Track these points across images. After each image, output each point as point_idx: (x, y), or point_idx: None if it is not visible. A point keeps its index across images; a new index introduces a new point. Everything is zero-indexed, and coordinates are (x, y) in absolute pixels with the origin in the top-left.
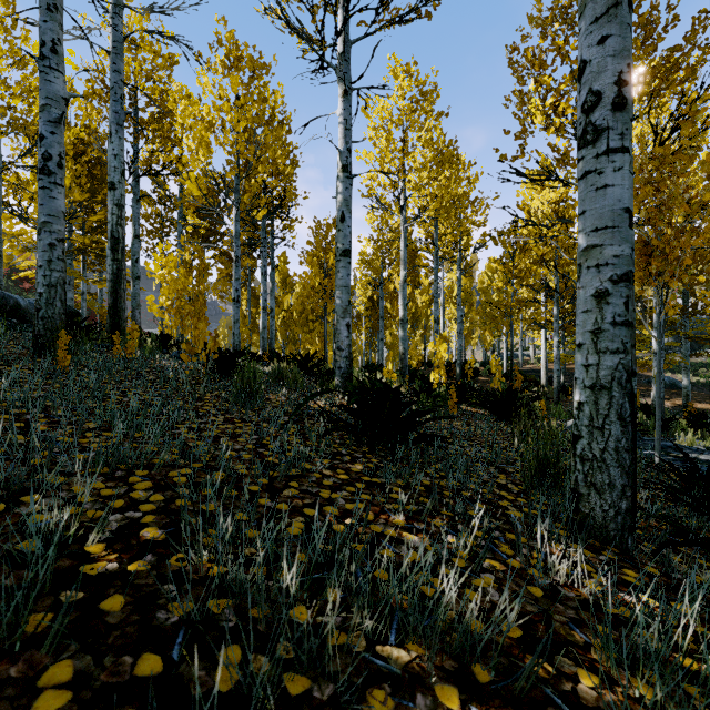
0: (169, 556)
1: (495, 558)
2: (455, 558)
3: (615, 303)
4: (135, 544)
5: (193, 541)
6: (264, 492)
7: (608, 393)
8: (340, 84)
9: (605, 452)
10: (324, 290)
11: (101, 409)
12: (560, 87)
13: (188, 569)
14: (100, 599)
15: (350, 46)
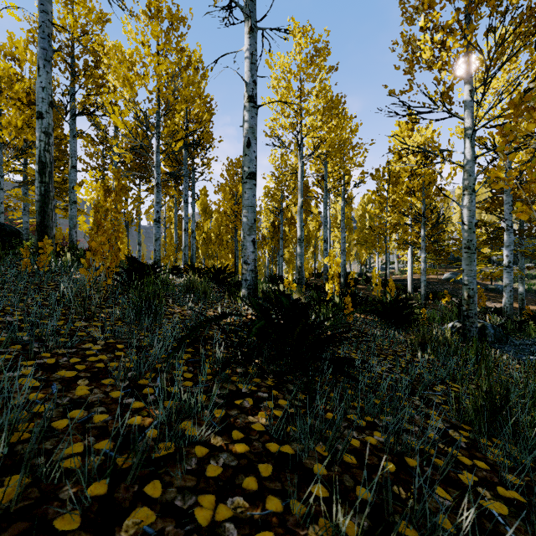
0: None
1: None
2: None
3: None
4: None
5: None
6: (84, 529)
7: None
8: (246, 22)
9: None
10: (235, 214)
11: None
12: (449, 21)
13: None
14: None
15: None
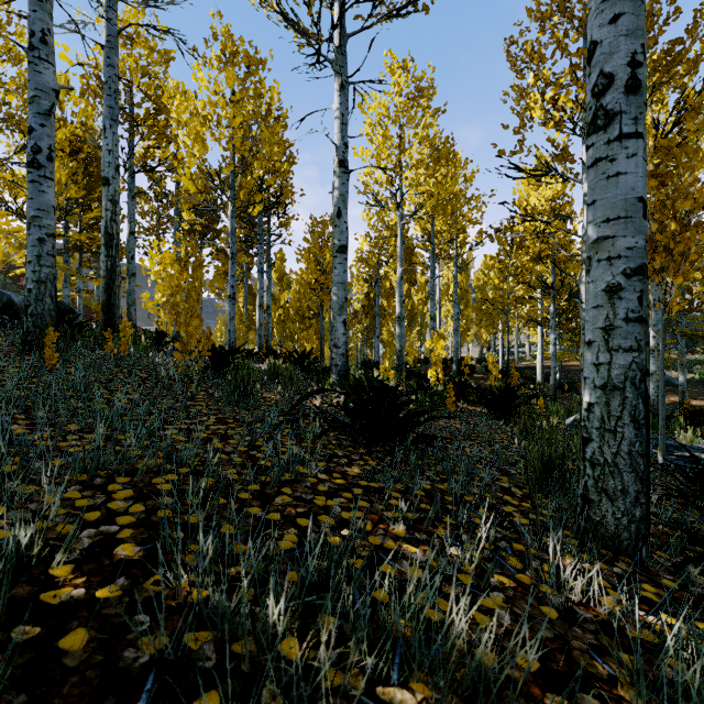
0: (144, 578)
1: (503, 573)
2: (460, 574)
3: (628, 298)
4: (108, 564)
5: (171, 563)
6: (255, 499)
7: (621, 393)
8: (336, 78)
9: (617, 456)
10: (320, 287)
11: (85, 410)
12: (560, 80)
13: (164, 594)
14: (59, 635)
15: (346, 39)
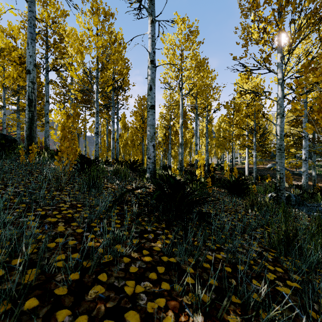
0: None
1: None
2: None
3: None
4: None
5: None
6: (69, 294)
7: None
8: (149, 17)
9: None
10: (142, 129)
11: None
12: (268, 17)
13: None
14: None
15: None
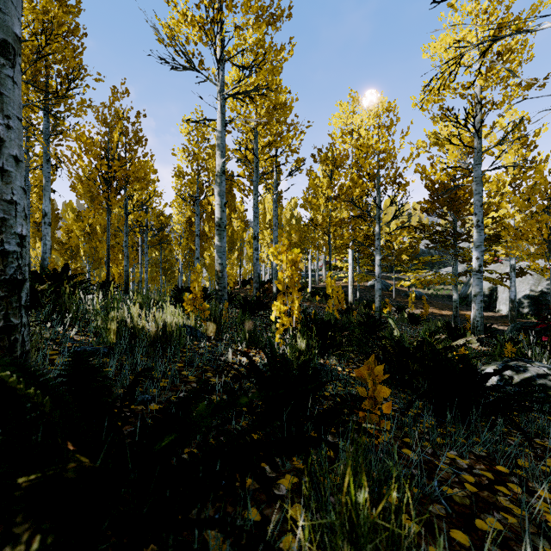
0: None
1: None
2: None
3: None
4: None
5: None
6: None
7: None
8: None
9: None
10: (106, 179)
11: None
12: None
13: None
14: None
15: None
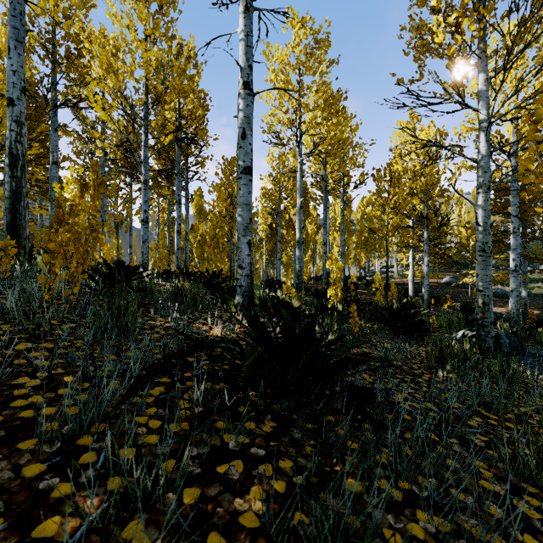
0: None
1: None
2: None
3: None
4: None
5: None
6: None
7: None
8: (241, 1)
9: None
10: (230, 215)
11: None
12: (465, 1)
13: None
14: None
15: None
